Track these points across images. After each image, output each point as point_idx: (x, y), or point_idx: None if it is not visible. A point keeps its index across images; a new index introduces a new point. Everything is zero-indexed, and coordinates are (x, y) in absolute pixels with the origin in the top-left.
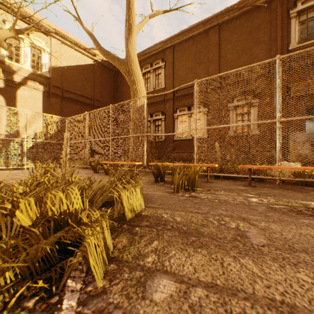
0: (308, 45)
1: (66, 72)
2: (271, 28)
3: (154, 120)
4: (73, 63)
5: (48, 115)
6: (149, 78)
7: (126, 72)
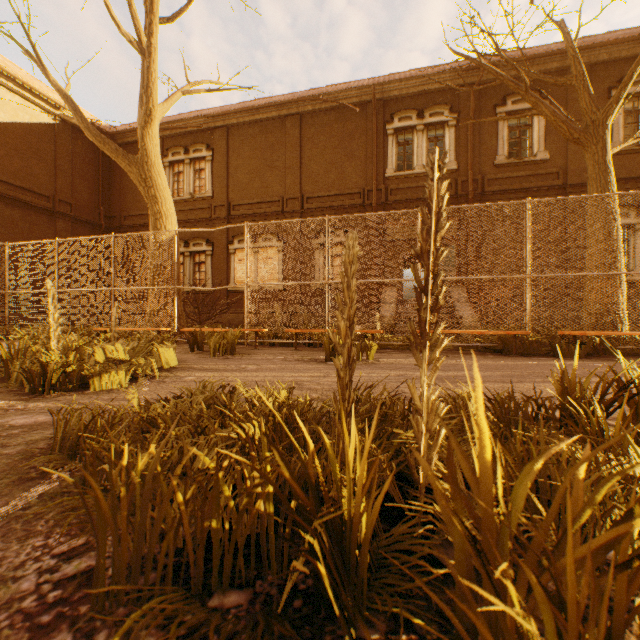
0: (406, 176)
1: None
2: (367, 141)
3: (193, 253)
4: (3, 116)
5: None
6: (183, 174)
7: (141, 180)
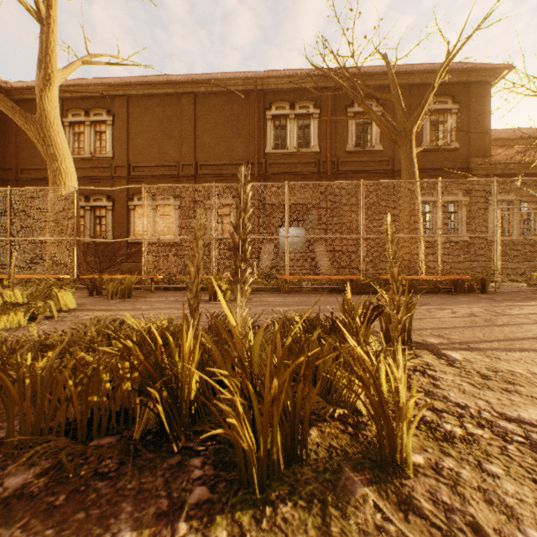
0: (281, 154)
1: None
2: (250, 122)
3: (94, 207)
4: None
5: None
6: (84, 134)
7: (39, 138)
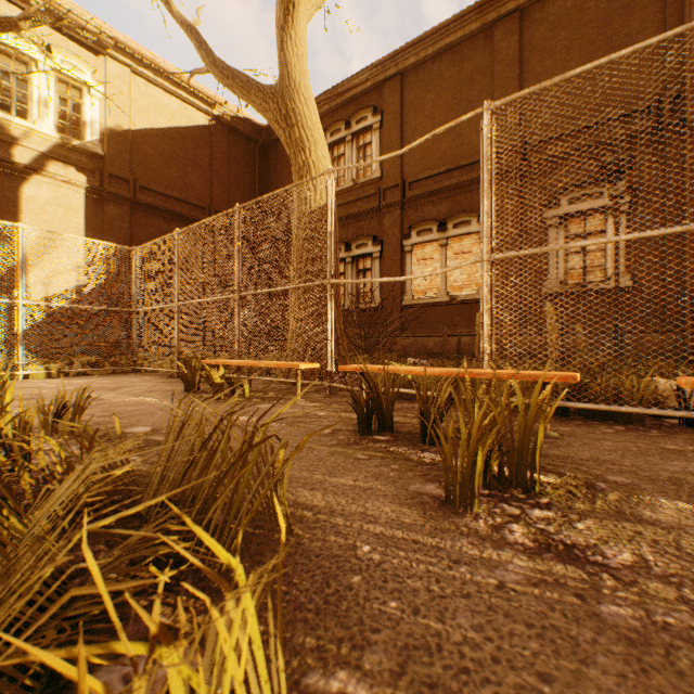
0: None
1: (143, 145)
2: (666, 4)
3: (355, 257)
4: (160, 121)
5: (84, 239)
6: (343, 157)
7: (279, 119)
